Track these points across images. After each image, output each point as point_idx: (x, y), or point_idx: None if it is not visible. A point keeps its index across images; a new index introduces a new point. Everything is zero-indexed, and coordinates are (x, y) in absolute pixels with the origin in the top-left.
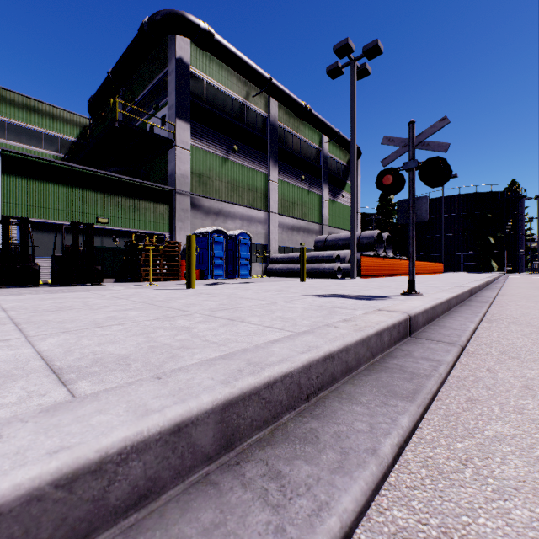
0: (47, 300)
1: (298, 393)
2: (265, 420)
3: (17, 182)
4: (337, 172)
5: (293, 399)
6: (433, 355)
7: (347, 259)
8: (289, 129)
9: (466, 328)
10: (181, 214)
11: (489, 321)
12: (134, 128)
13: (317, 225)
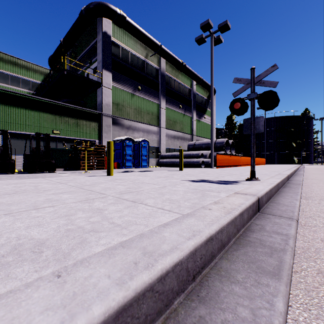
0: (11, 184)
1: (186, 277)
2: (158, 311)
3: (1, 107)
4: (201, 103)
5: (182, 283)
6: (280, 229)
7: (207, 156)
8: (172, 76)
9: (295, 205)
10: (106, 128)
11: (306, 198)
12: (76, 75)
13: (189, 135)
